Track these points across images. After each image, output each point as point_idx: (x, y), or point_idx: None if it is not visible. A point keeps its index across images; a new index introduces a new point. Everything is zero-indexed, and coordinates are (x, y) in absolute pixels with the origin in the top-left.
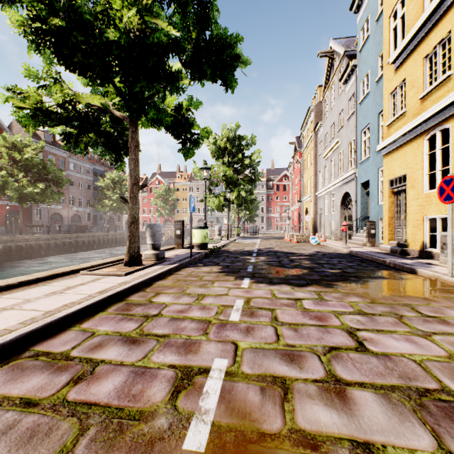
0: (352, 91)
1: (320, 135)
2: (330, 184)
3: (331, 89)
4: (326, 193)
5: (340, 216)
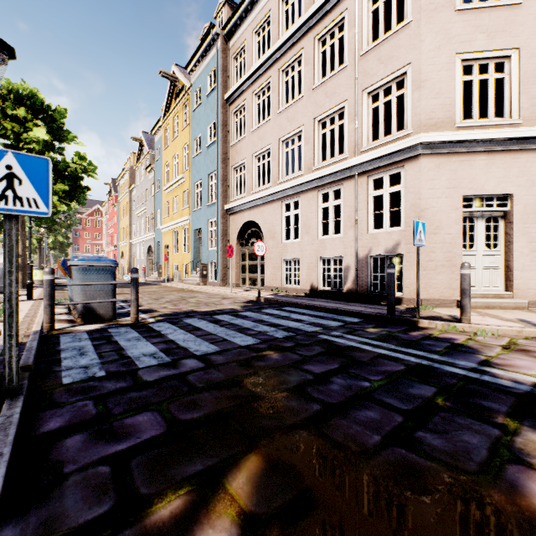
0: (153, 181)
1: (135, 194)
2: (141, 237)
3: (142, 166)
4: (139, 242)
5: (147, 260)
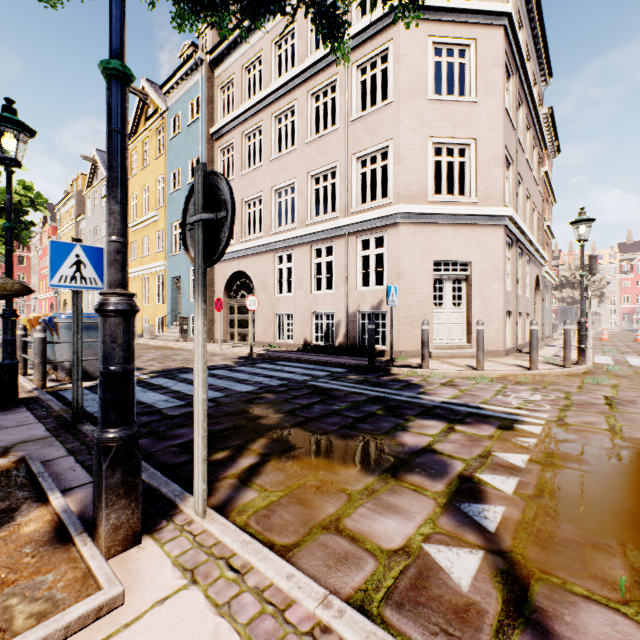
0: None
1: (84, 227)
2: None
3: (96, 192)
4: None
5: None
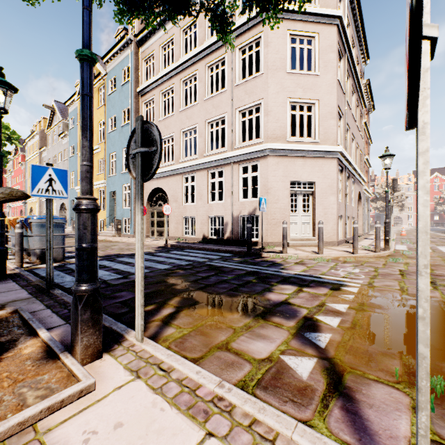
0: (66, 146)
1: (46, 156)
2: None
3: (54, 131)
4: None
5: (60, 216)
